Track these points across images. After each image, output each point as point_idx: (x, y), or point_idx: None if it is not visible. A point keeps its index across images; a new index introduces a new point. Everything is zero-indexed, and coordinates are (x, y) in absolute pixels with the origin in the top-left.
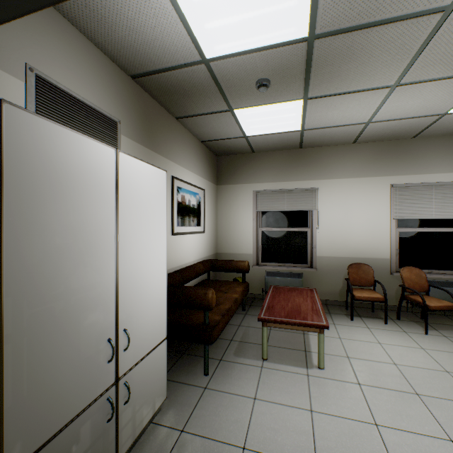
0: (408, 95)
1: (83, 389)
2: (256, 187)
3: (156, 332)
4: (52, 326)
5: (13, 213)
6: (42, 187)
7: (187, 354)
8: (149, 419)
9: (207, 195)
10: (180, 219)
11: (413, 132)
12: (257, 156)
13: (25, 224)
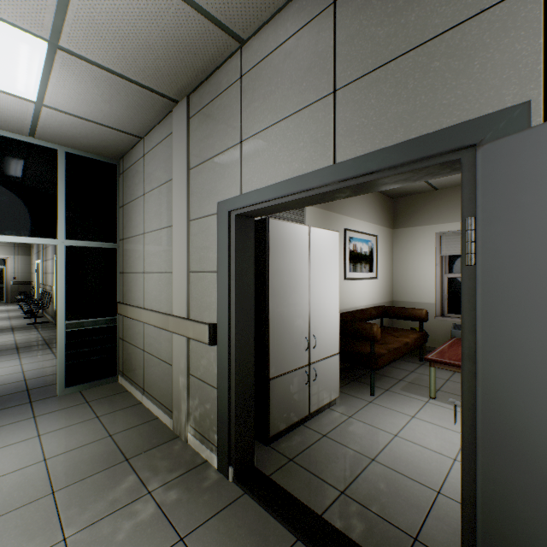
0: None
1: (294, 358)
2: (440, 228)
3: (332, 345)
4: (283, 320)
5: (272, 266)
6: (280, 253)
7: (356, 381)
8: (327, 402)
9: (381, 240)
10: (352, 266)
11: None
12: (441, 193)
13: (275, 270)
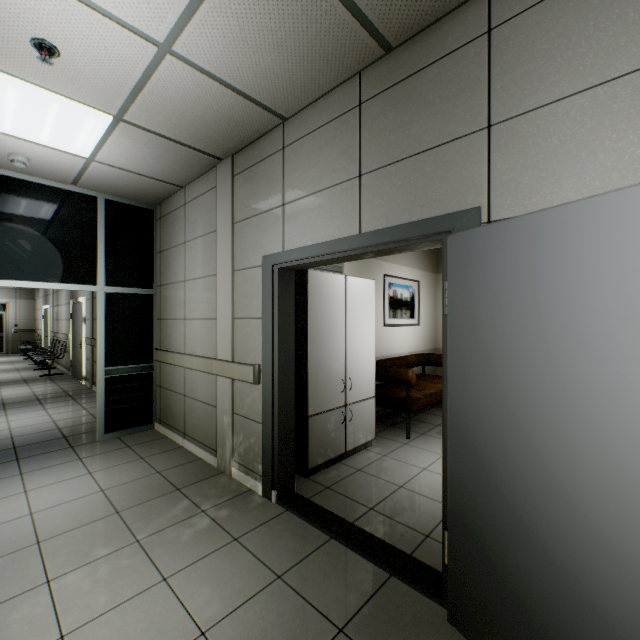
0: None
1: (331, 399)
2: None
3: (368, 389)
4: (321, 363)
5: (310, 313)
6: (318, 301)
7: (394, 427)
8: (363, 443)
9: (423, 286)
10: (392, 312)
11: None
12: None
13: (313, 317)
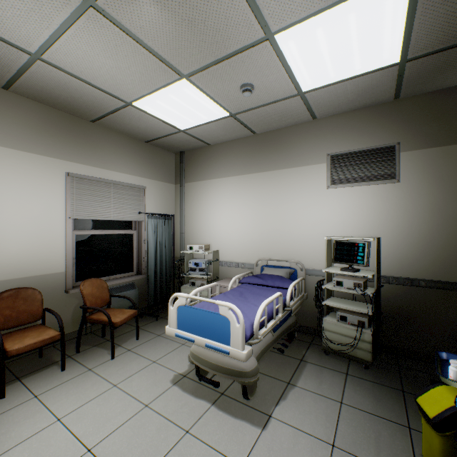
0: (102, 40)
1: None
2: None
3: None
4: None
5: None
6: None
7: None
8: None
9: None
10: None
11: (95, 114)
12: None
13: None
